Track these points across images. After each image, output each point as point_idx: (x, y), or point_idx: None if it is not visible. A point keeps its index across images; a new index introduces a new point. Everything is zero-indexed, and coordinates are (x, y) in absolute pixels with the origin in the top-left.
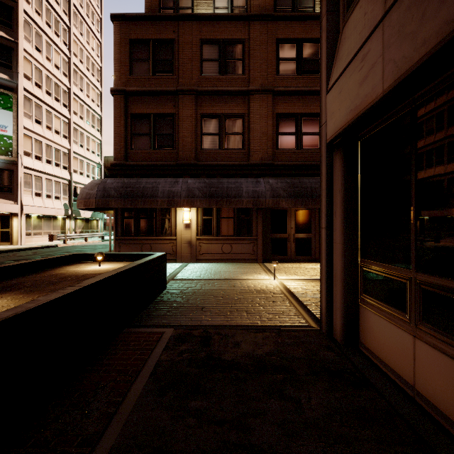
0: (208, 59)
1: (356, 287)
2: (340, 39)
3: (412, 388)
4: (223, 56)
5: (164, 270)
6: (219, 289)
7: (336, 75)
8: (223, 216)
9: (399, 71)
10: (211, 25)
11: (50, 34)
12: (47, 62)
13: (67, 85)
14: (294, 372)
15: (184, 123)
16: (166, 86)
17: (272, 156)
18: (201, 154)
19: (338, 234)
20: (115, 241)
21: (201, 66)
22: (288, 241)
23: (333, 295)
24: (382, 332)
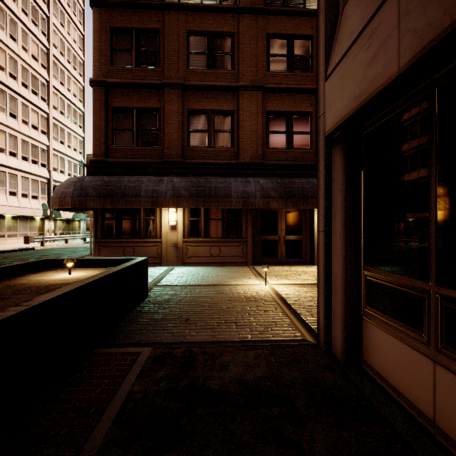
0: (196, 52)
1: (359, 298)
2: (341, 20)
3: (431, 422)
4: (211, 49)
5: (146, 277)
6: (206, 296)
7: (337, 59)
8: (211, 217)
9: (422, 42)
10: (198, 16)
11: (27, 22)
12: (24, 52)
13: (46, 78)
14: (291, 402)
15: (170, 119)
16: (150, 78)
17: (262, 155)
18: (188, 152)
19: (339, 238)
20: (94, 244)
21: (188, 59)
22: (278, 243)
23: (332, 306)
24: (392, 352)
